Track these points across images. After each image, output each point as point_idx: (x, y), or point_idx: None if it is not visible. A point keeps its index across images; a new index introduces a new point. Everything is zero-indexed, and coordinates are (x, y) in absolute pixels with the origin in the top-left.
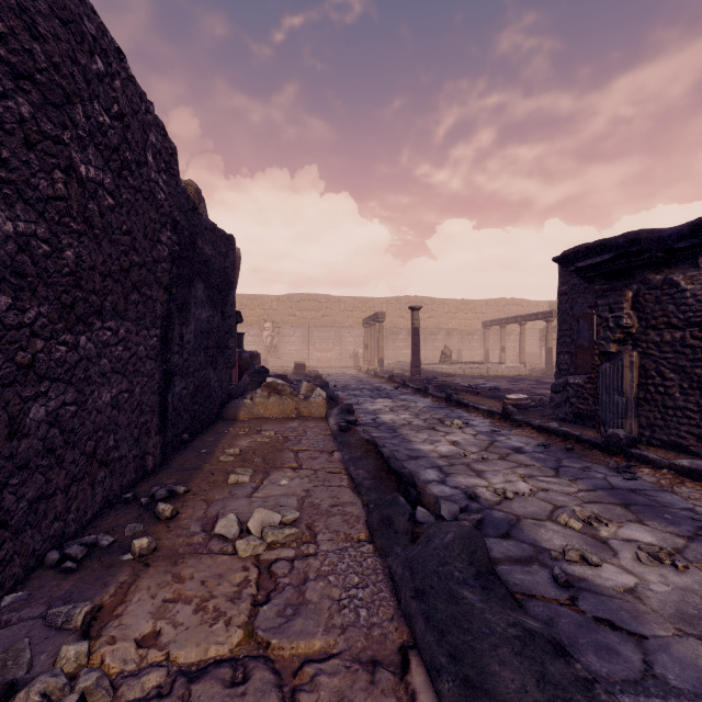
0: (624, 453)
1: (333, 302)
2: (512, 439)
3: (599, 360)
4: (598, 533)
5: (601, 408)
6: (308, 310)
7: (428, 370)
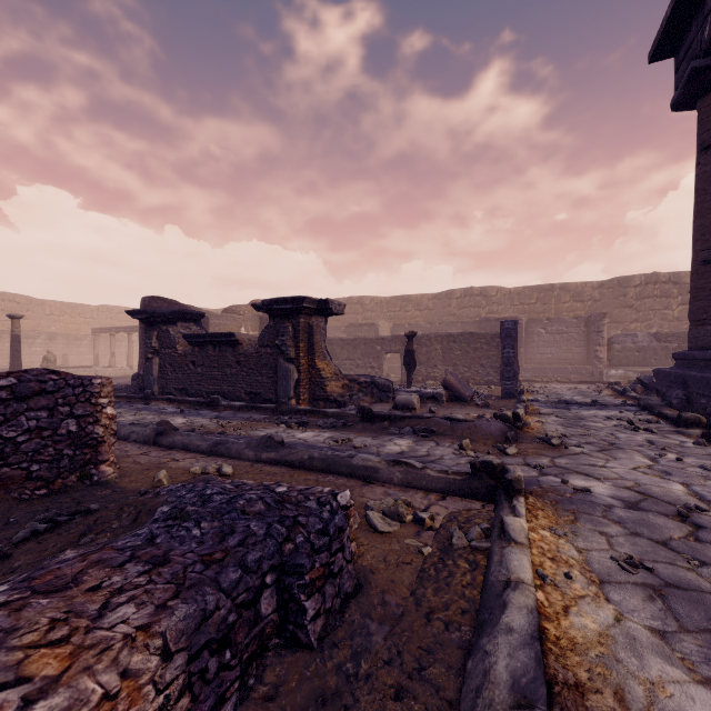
0: (150, 399)
1: None
2: None
3: (146, 361)
4: (123, 416)
5: (146, 383)
6: None
7: None
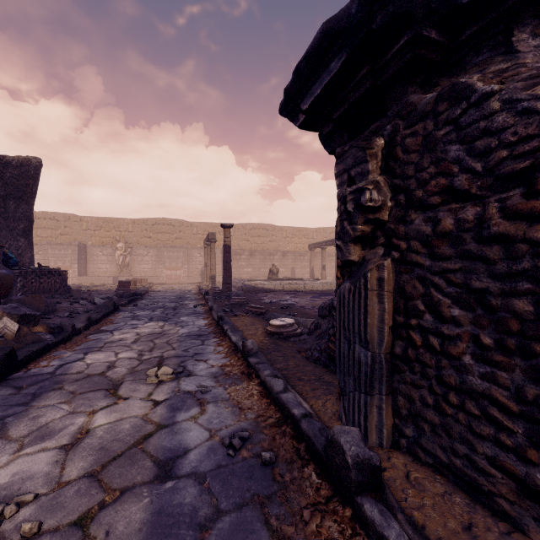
0: (353, 504)
1: (186, 226)
2: (204, 416)
3: (342, 276)
4: None
5: (339, 364)
6: (163, 233)
7: (250, 286)
